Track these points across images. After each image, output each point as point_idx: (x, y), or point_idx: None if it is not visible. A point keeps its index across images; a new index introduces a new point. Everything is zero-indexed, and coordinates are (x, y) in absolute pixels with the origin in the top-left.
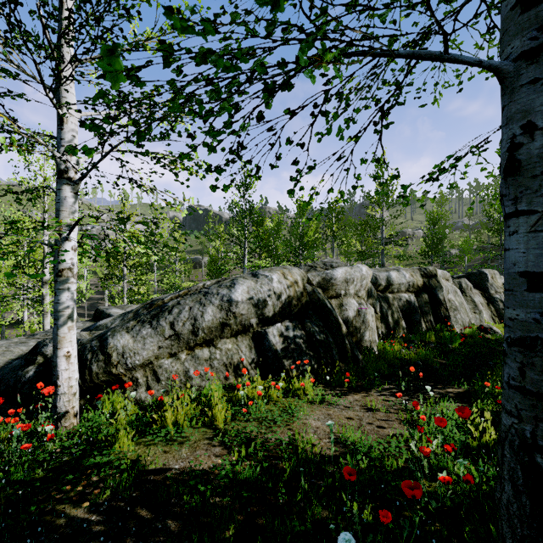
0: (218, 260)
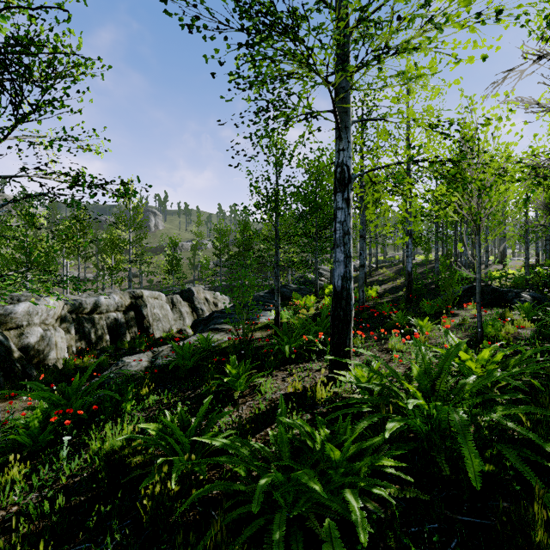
0: None
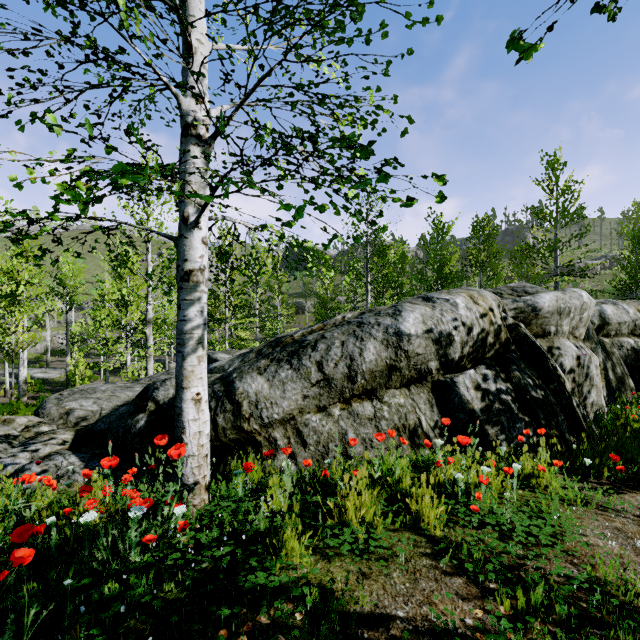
0: (328, 301)
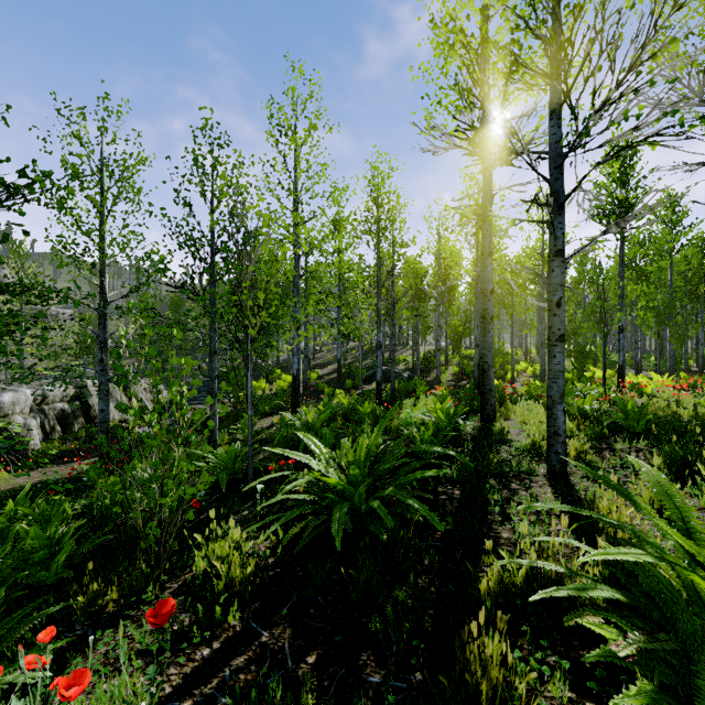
0: None
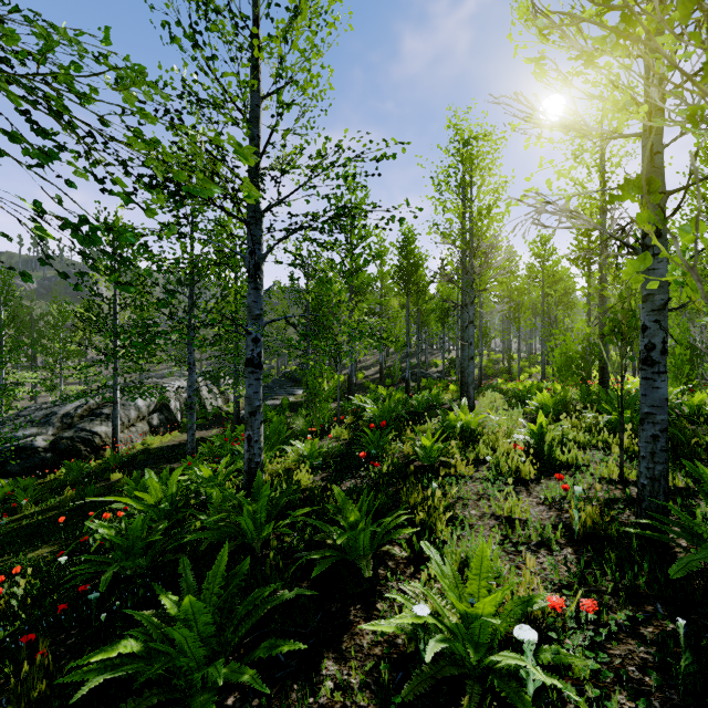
0: None
